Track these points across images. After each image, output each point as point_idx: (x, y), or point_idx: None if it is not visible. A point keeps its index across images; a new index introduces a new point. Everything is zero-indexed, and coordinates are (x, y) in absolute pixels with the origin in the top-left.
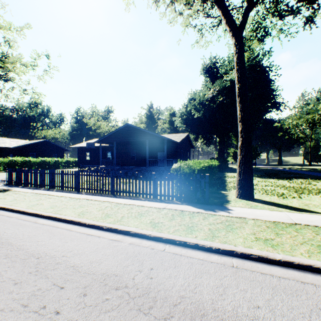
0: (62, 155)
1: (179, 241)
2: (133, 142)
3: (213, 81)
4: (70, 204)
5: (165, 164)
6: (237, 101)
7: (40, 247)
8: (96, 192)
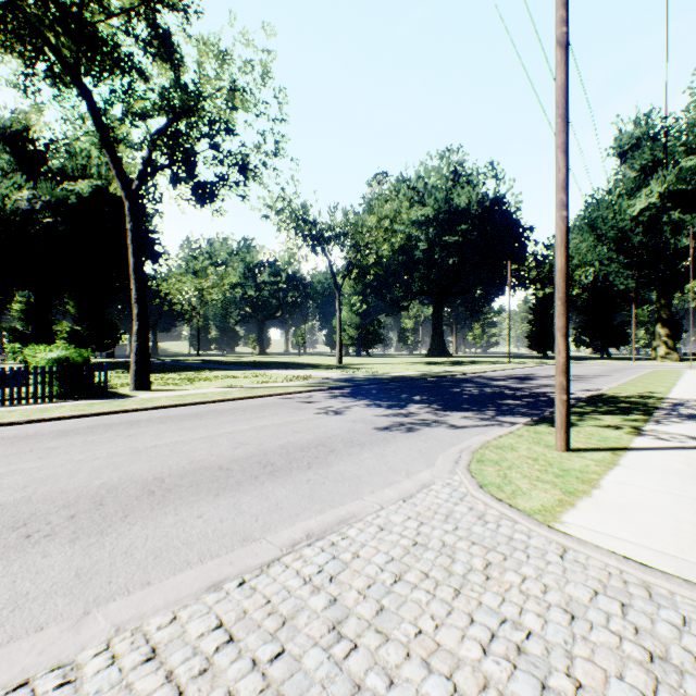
0: None
1: (122, 410)
2: None
3: (28, 170)
4: None
5: None
6: (134, 278)
7: None
8: None
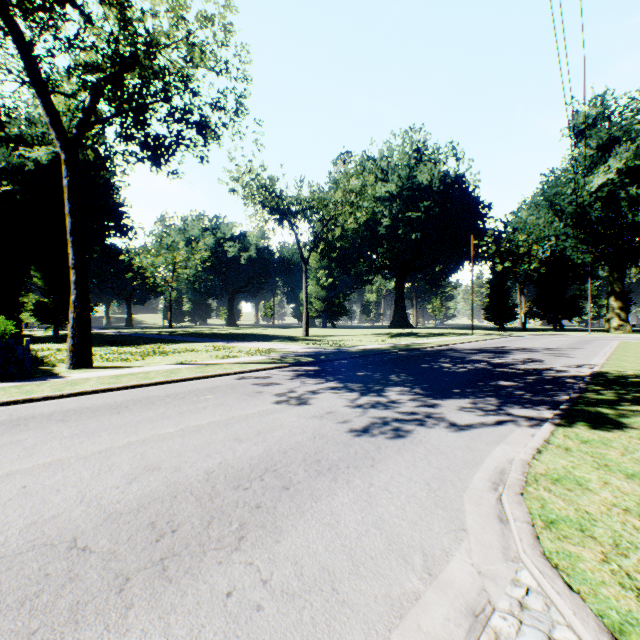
0: None
1: (25, 400)
2: None
3: None
4: None
5: None
6: (71, 241)
7: None
8: None
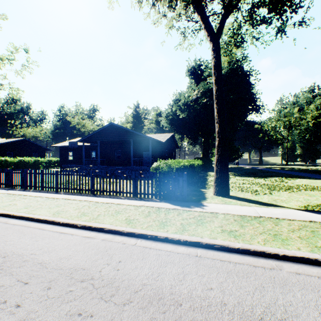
0: (43, 154)
1: (150, 235)
2: (117, 142)
3: (197, 83)
4: (46, 204)
5: (150, 163)
6: (214, 103)
7: (8, 246)
8: (75, 192)
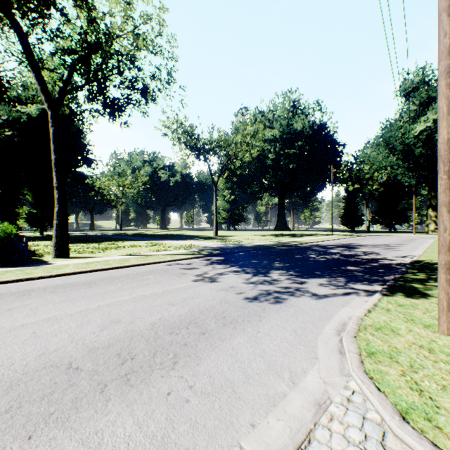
0: None
1: (26, 278)
2: None
3: None
4: None
5: None
6: (55, 170)
7: None
8: None
